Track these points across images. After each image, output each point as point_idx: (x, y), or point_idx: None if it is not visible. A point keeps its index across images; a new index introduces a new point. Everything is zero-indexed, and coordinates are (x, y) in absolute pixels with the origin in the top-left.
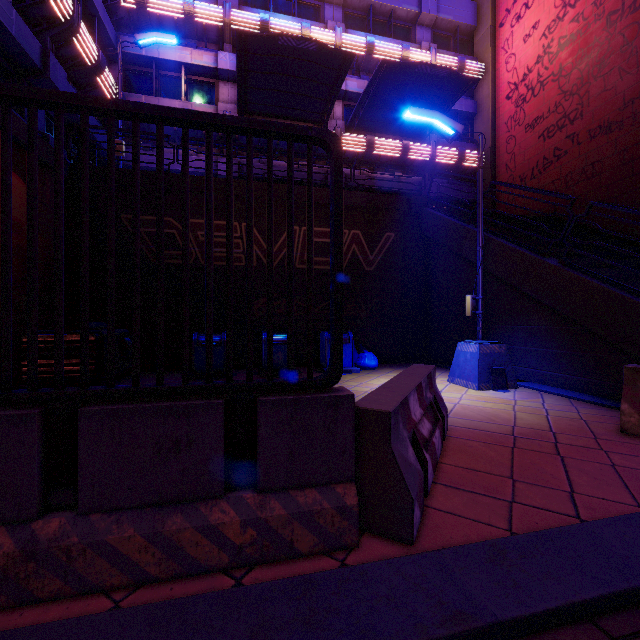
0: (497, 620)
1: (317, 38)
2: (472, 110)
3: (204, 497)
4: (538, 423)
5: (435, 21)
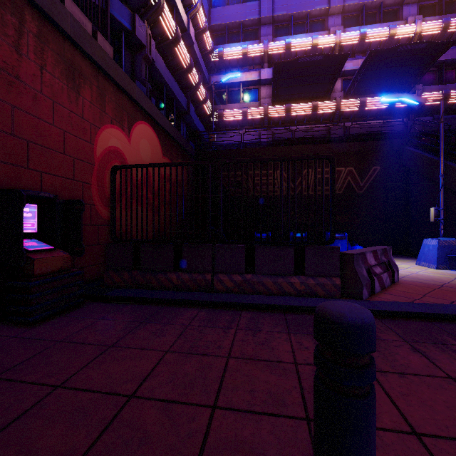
0: (385, 310)
1: (323, 42)
2: None
3: (288, 275)
4: None
5: None
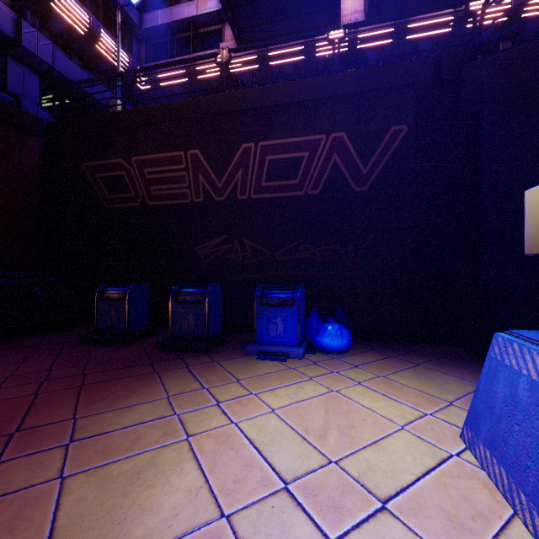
0: None
1: None
2: None
3: None
4: None
5: None
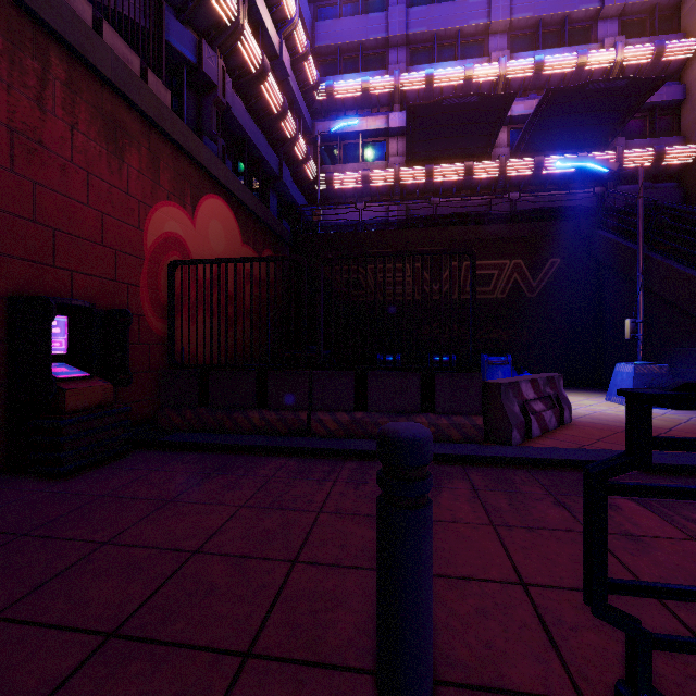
0: (536, 457)
1: (480, 75)
2: (677, 97)
3: (413, 412)
4: (664, 425)
5: (623, 9)
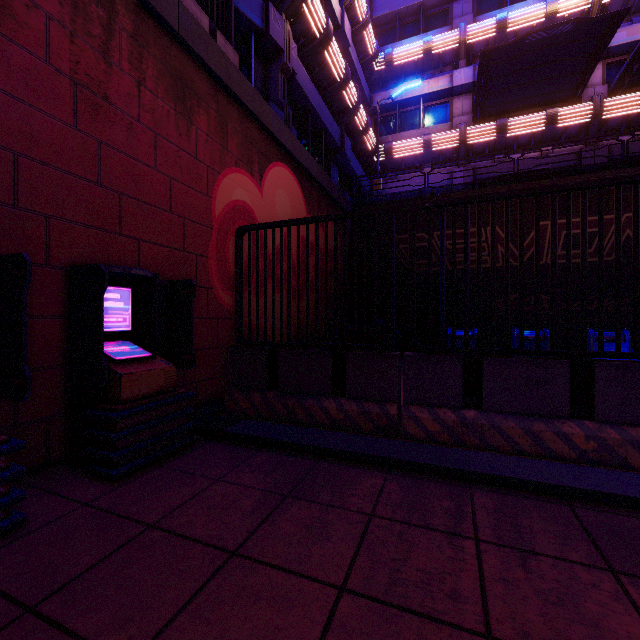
0: None
1: (566, 6)
2: None
3: (555, 417)
4: None
5: None
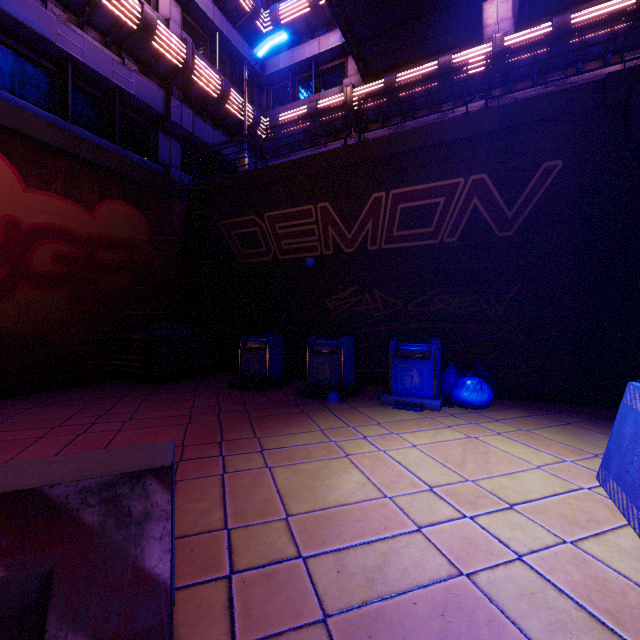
0: None
1: None
2: None
3: None
4: None
5: None
